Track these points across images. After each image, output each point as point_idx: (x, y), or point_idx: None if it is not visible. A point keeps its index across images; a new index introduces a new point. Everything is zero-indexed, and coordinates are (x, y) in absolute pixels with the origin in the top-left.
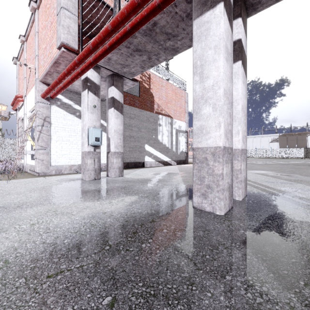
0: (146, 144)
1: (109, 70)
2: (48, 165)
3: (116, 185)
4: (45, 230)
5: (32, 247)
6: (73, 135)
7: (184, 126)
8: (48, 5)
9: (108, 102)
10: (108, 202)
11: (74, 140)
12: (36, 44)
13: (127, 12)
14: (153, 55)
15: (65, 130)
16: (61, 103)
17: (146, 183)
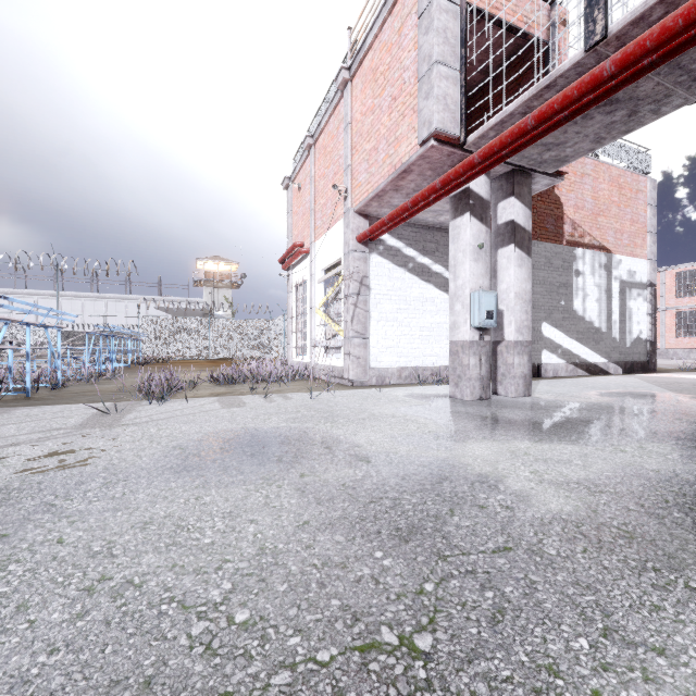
0: (543, 321)
1: (506, 164)
2: (366, 367)
3: (557, 414)
4: (582, 486)
5: (621, 514)
6: (404, 309)
7: (643, 271)
8: (384, 67)
9: (498, 234)
10: (613, 449)
11: (404, 318)
12: (347, 146)
13: (685, 24)
14: (647, 105)
15: (391, 300)
16: (384, 248)
17: (631, 416)
